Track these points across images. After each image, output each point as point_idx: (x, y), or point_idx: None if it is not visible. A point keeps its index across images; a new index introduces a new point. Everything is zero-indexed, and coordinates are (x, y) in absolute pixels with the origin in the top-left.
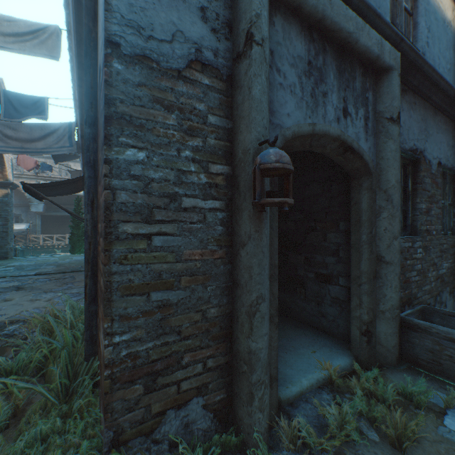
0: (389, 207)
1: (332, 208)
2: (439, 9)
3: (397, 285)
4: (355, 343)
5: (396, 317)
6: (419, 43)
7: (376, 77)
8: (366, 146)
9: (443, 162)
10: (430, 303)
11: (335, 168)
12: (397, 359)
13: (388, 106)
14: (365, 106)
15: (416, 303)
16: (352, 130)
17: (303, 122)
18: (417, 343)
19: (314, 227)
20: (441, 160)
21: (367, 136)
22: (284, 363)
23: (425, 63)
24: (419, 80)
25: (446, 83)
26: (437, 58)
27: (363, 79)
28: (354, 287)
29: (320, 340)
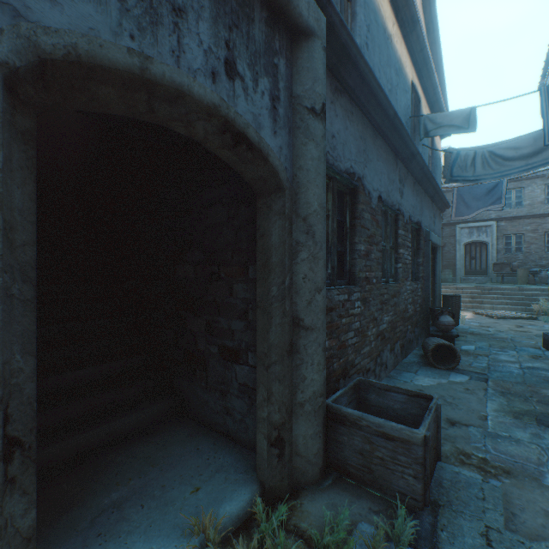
0: (310, 244)
1: (240, 244)
2: (379, 12)
3: (321, 360)
4: (262, 460)
5: (320, 409)
6: (357, 39)
7: (293, 42)
8: (275, 143)
9: (385, 197)
10: (370, 368)
11: (244, 182)
12: (321, 471)
13: (309, 89)
14: (273, 77)
15: (354, 372)
16: (246, 106)
17: (109, 38)
18: (346, 442)
19: (218, 274)
20: (382, 194)
21: (276, 126)
22: (122, 540)
23: (361, 56)
24: (355, 81)
25: (385, 97)
26: (378, 70)
27: (269, 31)
28: (261, 371)
29: (218, 457)
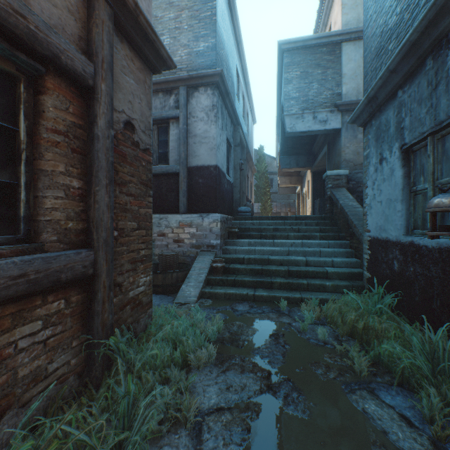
0: None
1: None
2: None
3: None
4: None
5: None
6: None
7: None
8: None
9: None
10: None
11: None
12: None
13: None
14: None
15: None
16: None
17: None
18: None
19: None
20: None
21: None
22: None
23: None
24: None
25: None
26: None
27: None
28: None
29: None
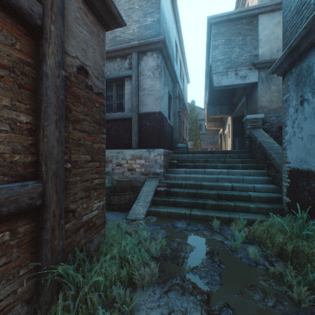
0: None
1: None
2: None
3: None
4: None
5: None
6: None
7: None
8: None
9: None
10: None
11: None
12: None
13: None
14: None
15: None
16: None
17: None
18: None
19: None
20: None
21: None
22: None
23: None
24: None
25: None
26: None
27: None
28: None
29: None
